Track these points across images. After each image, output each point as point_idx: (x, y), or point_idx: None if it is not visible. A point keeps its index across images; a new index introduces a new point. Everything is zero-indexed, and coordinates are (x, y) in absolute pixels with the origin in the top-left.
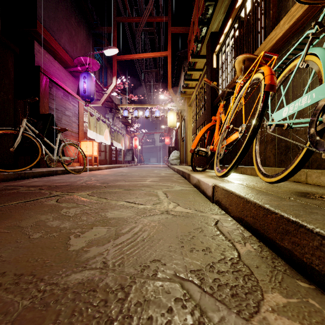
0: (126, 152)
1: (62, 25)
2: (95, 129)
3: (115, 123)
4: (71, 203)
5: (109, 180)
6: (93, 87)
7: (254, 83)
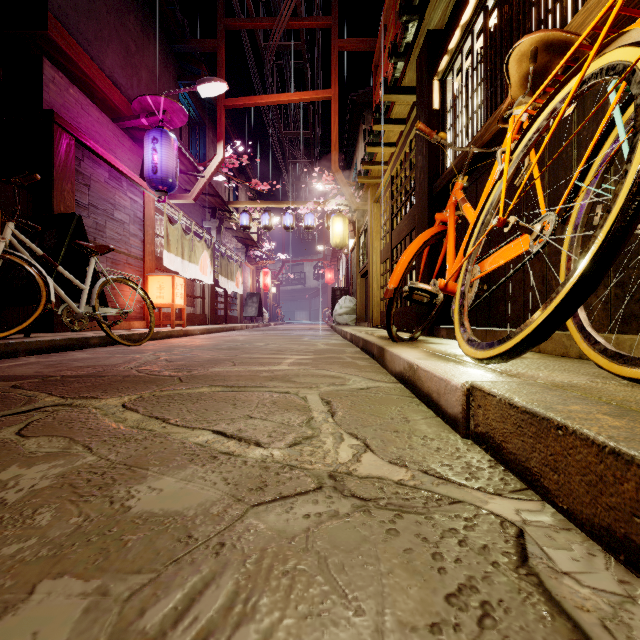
0: (247, 298)
1: (108, 28)
2: (181, 251)
3: (223, 239)
4: (54, 441)
5: (198, 360)
6: (173, 160)
7: (582, 93)
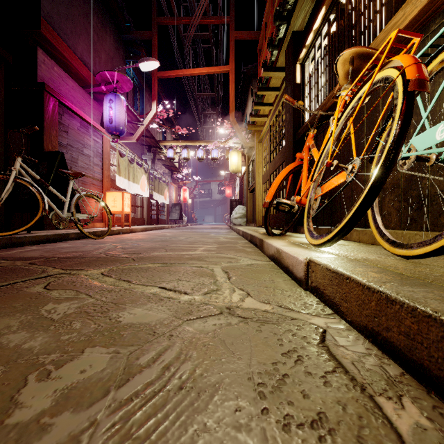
0: (172, 207)
1: (79, 26)
2: (127, 175)
3: (155, 167)
4: (68, 291)
5: (142, 248)
6: (123, 114)
7: (374, 89)
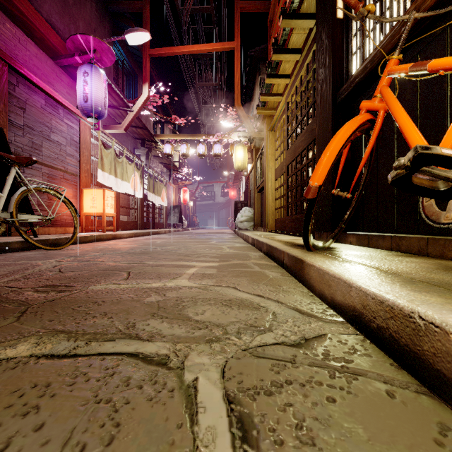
0: (170, 210)
1: None
2: (114, 171)
3: (151, 164)
4: None
5: (94, 269)
6: (101, 91)
7: None
